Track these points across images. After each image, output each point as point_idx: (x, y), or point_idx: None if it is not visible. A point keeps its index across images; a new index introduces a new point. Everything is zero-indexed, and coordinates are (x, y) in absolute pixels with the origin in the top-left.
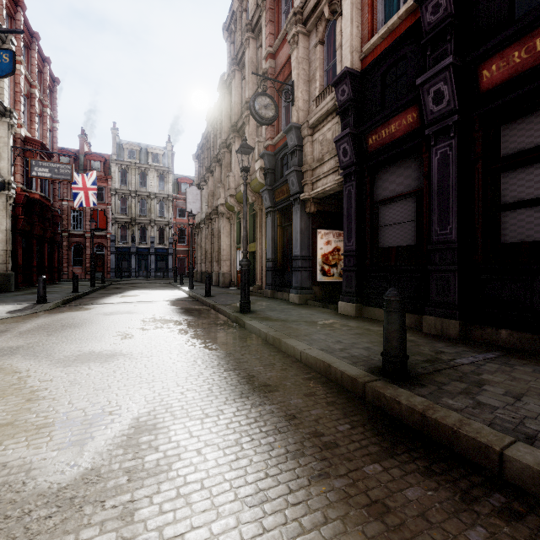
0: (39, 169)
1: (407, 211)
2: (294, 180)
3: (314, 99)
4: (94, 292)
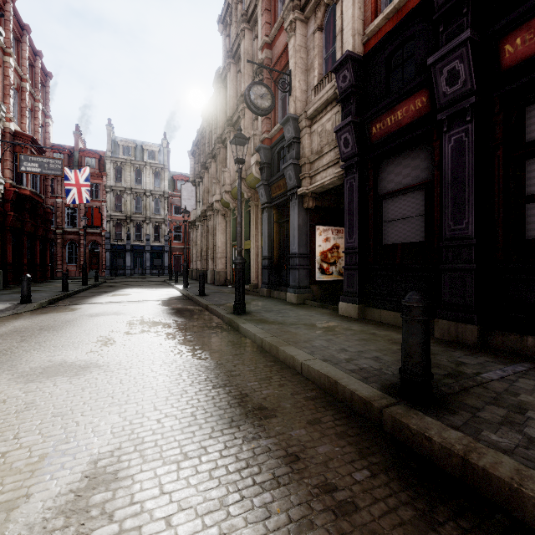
0: (28, 164)
1: (414, 205)
2: (291, 174)
3: (312, 89)
4: (86, 290)
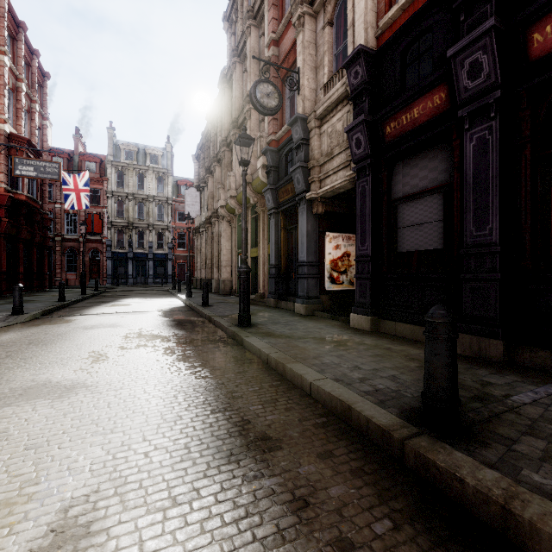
0: (23, 167)
1: (432, 209)
2: (299, 178)
3: (322, 87)
4: (84, 300)
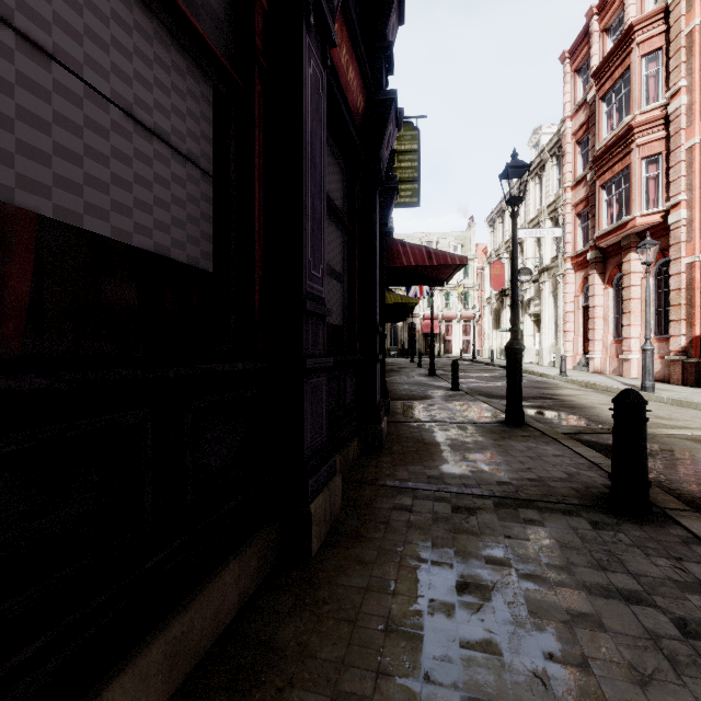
0: None
1: (186, 107)
2: None
3: None
4: None
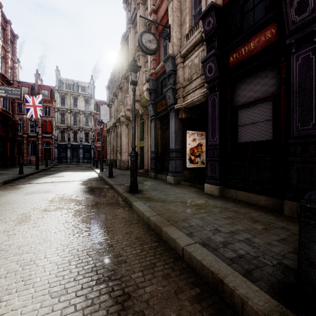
0: None
1: (263, 112)
2: (170, 95)
3: (185, 36)
4: (36, 173)
